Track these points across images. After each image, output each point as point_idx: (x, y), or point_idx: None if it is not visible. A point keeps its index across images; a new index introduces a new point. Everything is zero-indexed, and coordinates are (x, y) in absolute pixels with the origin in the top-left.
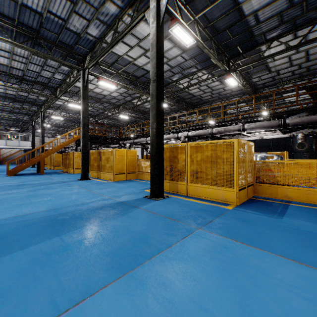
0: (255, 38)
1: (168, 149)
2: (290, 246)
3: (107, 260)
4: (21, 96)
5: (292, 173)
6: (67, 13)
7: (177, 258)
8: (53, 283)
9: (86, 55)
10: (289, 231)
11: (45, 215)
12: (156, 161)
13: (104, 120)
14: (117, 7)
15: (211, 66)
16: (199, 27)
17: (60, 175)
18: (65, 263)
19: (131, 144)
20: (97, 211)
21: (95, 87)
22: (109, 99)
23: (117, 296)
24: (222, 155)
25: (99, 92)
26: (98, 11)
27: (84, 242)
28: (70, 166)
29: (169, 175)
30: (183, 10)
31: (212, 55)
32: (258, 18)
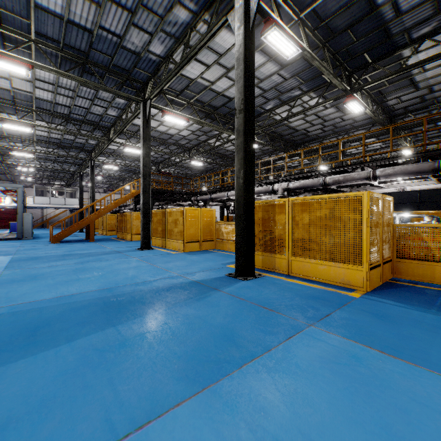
0: (393, 39)
1: (260, 208)
2: None
3: (179, 365)
4: (66, 140)
5: None
6: (124, 27)
7: (280, 370)
8: (108, 393)
9: (148, 81)
10: None
11: (97, 296)
12: (244, 224)
13: (171, 168)
14: (189, 12)
15: (323, 85)
16: (305, 29)
17: (114, 242)
18: (122, 366)
19: (206, 201)
20: (163, 293)
21: (159, 124)
22: (177, 140)
23: (195, 421)
24: (342, 216)
25: (164, 131)
26: (163, 20)
27: (148, 337)
28: (126, 231)
29: (262, 244)
30: (282, 7)
31: (325, 69)
32: (398, 7)
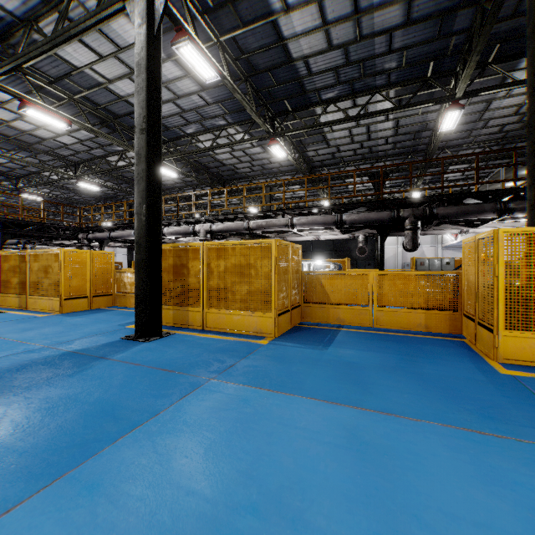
0: (307, 94)
1: (171, 253)
2: (326, 384)
3: (20, 463)
4: None
5: (346, 288)
6: None
7: (165, 431)
8: None
9: None
10: (331, 364)
11: None
12: (147, 272)
13: (43, 188)
14: None
15: (249, 121)
16: (226, 56)
17: None
18: None
19: (103, 241)
20: (10, 375)
21: (16, 117)
22: (52, 147)
23: (33, 521)
24: (255, 263)
25: (27, 129)
26: None
27: None
28: None
29: (173, 296)
30: (199, 20)
31: (247, 105)
32: (309, 66)
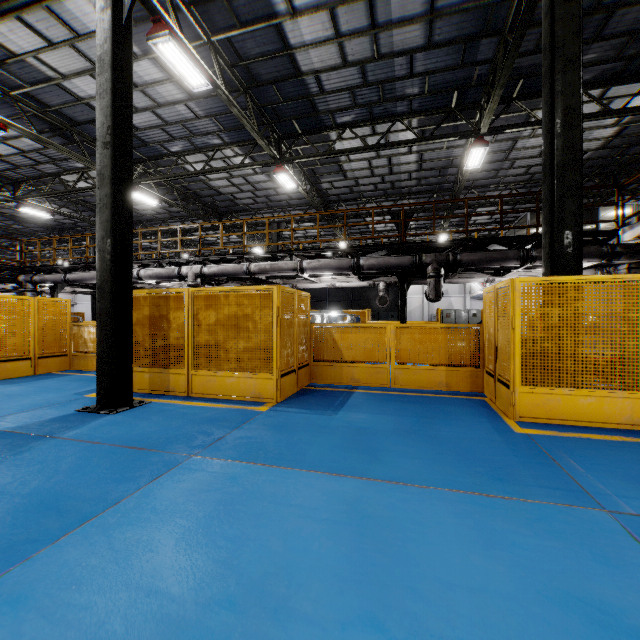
0: (320, 115)
1: (146, 301)
2: (331, 454)
3: None
4: None
5: (361, 343)
6: None
7: (126, 522)
8: None
9: None
10: (339, 431)
11: None
12: (112, 326)
13: None
14: None
15: (250, 142)
16: (220, 60)
17: None
18: None
19: (56, 285)
20: None
21: None
22: None
23: None
24: (253, 314)
25: None
26: None
27: None
28: None
29: (150, 355)
30: (184, 13)
31: (247, 122)
32: (322, 83)
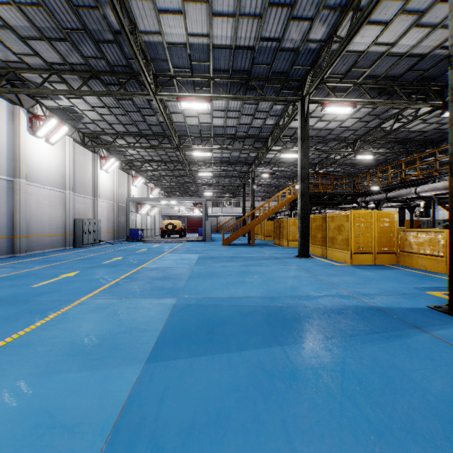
0: None
1: None
2: None
3: (381, 447)
4: (233, 157)
5: None
6: (282, 27)
7: None
8: (283, 443)
9: (306, 75)
10: None
11: (261, 303)
12: None
13: (329, 168)
14: None
15: None
16: None
17: (271, 248)
18: (296, 408)
19: (379, 202)
20: (333, 316)
21: (316, 121)
22: (338, 133)
23: None
24: None
25: (322, 127)
26: None
27: (323, 375)
28: (283, 237)
29: None
30: None
31: None
32: None
